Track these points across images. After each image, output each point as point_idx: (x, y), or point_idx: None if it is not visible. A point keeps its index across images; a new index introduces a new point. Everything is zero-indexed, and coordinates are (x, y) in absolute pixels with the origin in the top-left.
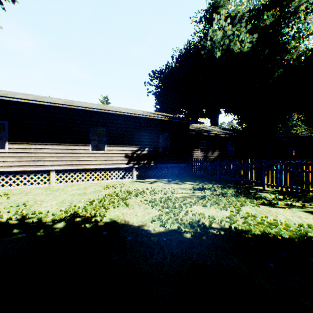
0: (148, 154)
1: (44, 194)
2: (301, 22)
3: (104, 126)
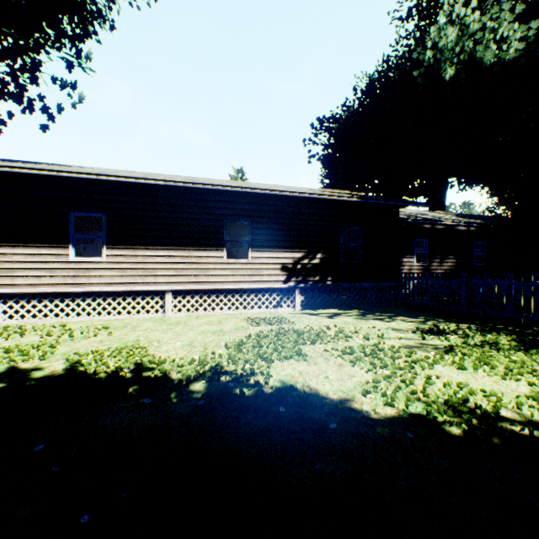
0: (321, 265)
1: (159, 330)
2: None
3: (247, 217)
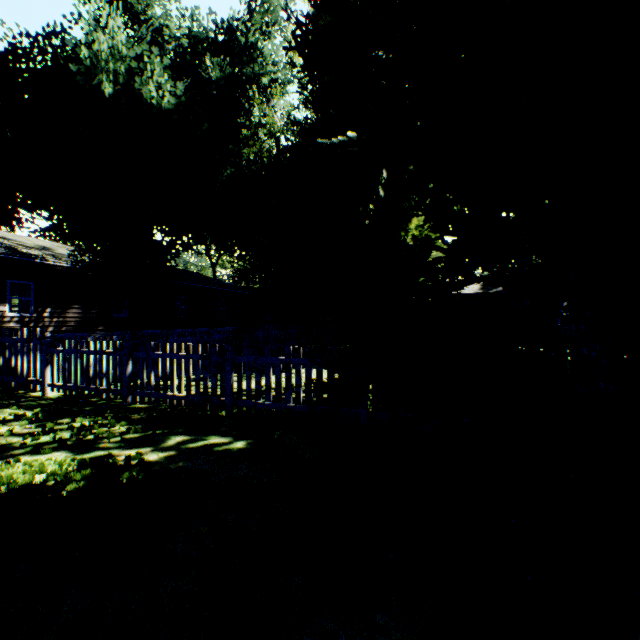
0: None
1: None
2: (258, 102)
3: None
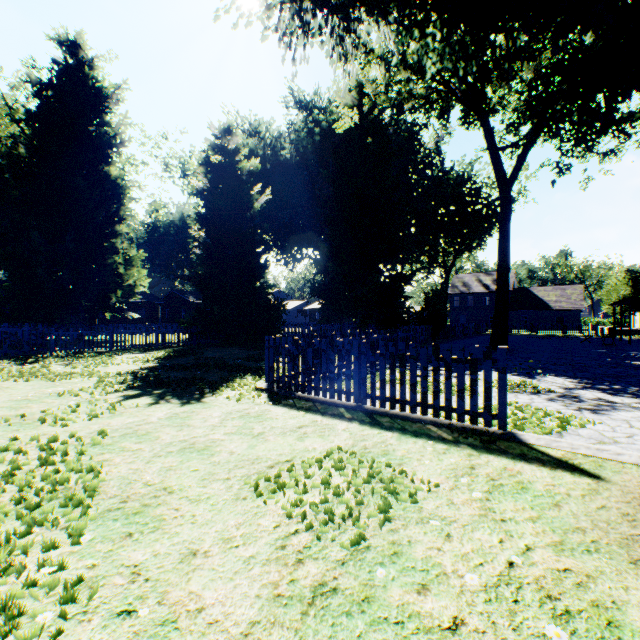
0: None
1: None
2: None
3: None
